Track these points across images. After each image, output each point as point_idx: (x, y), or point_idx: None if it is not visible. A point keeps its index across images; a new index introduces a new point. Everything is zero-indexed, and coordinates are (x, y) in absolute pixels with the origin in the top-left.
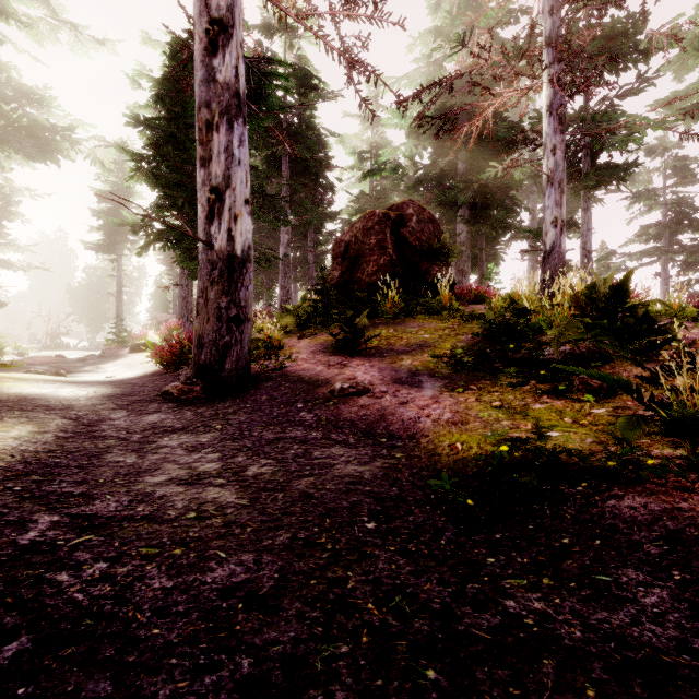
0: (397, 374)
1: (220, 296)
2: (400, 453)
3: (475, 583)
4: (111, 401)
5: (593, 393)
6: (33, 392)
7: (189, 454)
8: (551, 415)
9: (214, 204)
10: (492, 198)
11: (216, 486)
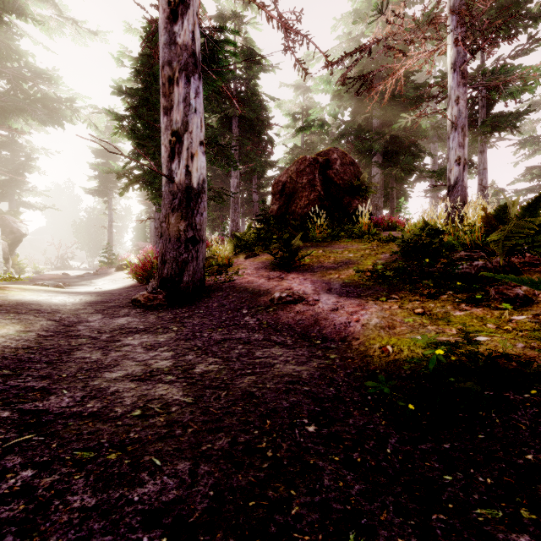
0: (326, 285)
1: (179, 221)
2: (334, 354)
3: (440, 513)
4: (91, 306)
5: (510, 302)
6: (31, 299)
7: (147, 352)
8: (473, 321)
9: (175, 145)
10: (401, 146)
11: (166, 383)
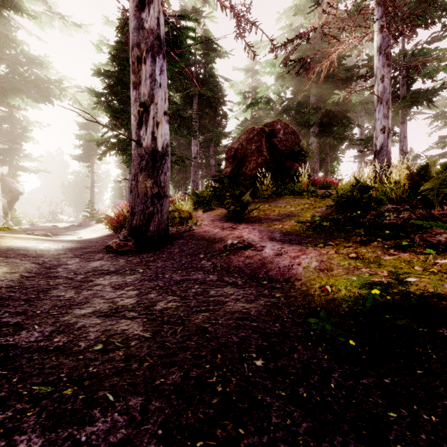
0: (272, 234)
1: (146, 179)
2: (279, 293)
3: None
4: (71, 252)
5: (433, 248)
6: (20, 245)
7: (114, 291)
8: (401, 264)
9: (142, 115)
10: (334, 119)
11: (128, 319)
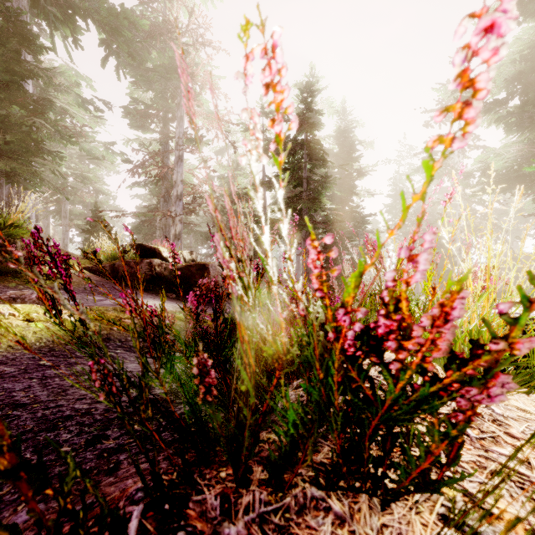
0: None
1: None
2: None
3: None
4: None
5: None
6: None
7: None
8: None
9: None
10: None
11: None
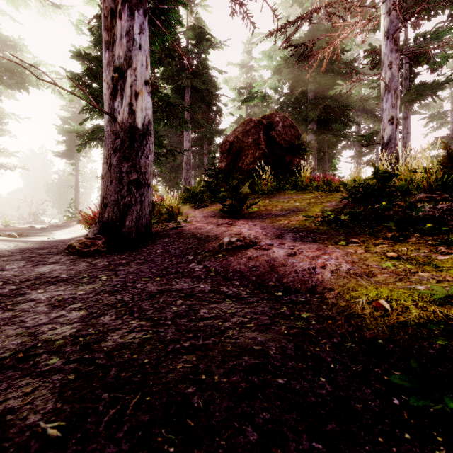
0: (277, 231)
1: (121, 161)
2: (305, 312)
3: None
4: (21, 253)
5: None
6: None
7: (49, 312)
8: None
9: (117, 82)
10: (332, 115)
11: (38, 375)
